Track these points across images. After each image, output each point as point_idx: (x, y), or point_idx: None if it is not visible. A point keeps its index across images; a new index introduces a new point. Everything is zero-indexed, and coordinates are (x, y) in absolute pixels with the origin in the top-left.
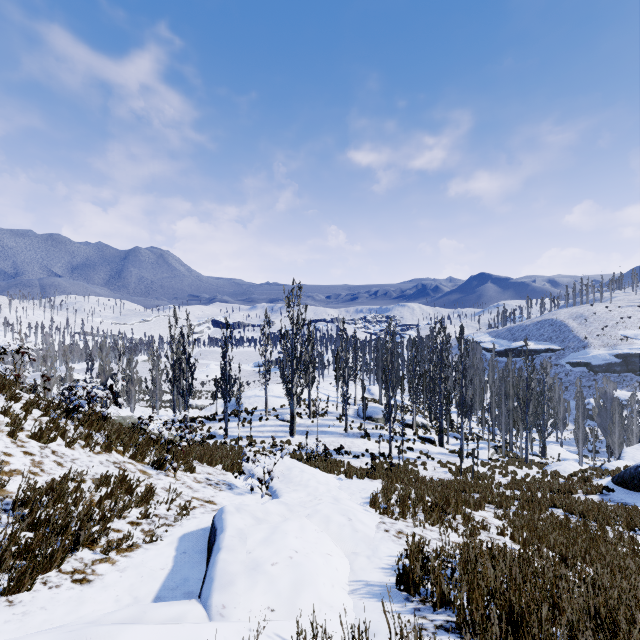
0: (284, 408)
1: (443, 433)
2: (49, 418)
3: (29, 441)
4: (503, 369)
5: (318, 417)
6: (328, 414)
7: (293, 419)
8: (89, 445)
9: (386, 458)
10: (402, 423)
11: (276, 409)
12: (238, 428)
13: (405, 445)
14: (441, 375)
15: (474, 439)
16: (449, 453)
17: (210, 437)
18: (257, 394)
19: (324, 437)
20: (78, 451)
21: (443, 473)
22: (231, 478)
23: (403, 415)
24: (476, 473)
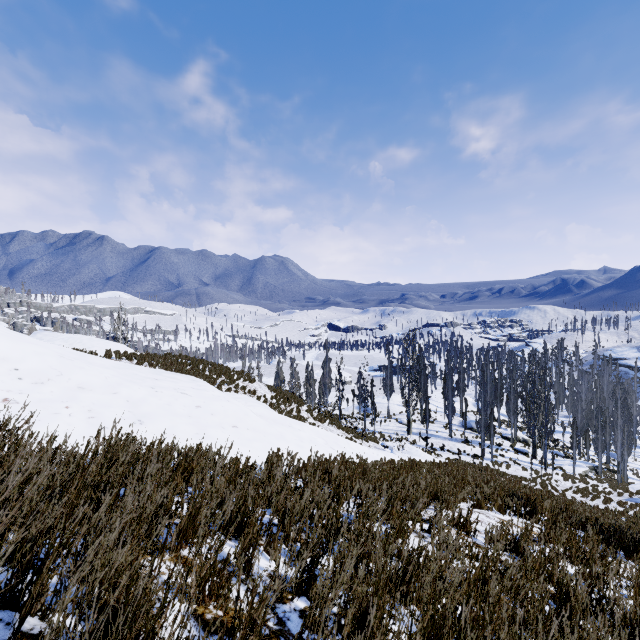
0: (401, 414)
1: (536, 448)
2: (317, 414)
3: (318, 422)
4: (599, 399)
5: (427, 424)
6: (436, 422)
7: (409, 423)
8: (333, 426)
9: (478, 458)
10: (491, 435)
11: (395, 414)
12: (374, 425)
13: (498, 452)
14: (534, 400)
15: (580, 459)
16: (539, 464)
17: (355, 429)
18: (380, 401)
19: (432, 438)
20: (331, 427)
21: (520, 473)
22: (383, 448)
23: (491, 429)
24: (547, 477)
